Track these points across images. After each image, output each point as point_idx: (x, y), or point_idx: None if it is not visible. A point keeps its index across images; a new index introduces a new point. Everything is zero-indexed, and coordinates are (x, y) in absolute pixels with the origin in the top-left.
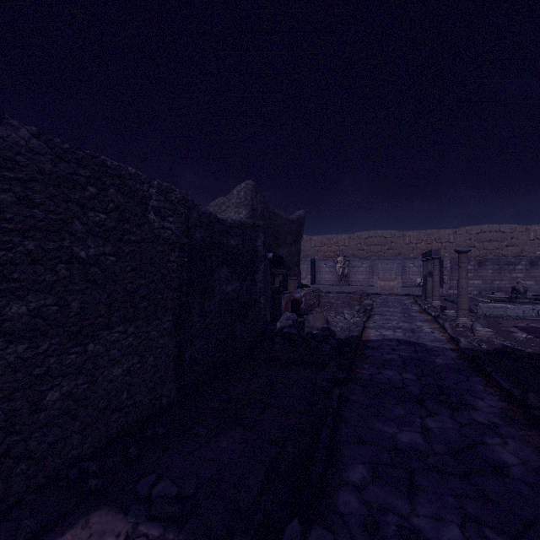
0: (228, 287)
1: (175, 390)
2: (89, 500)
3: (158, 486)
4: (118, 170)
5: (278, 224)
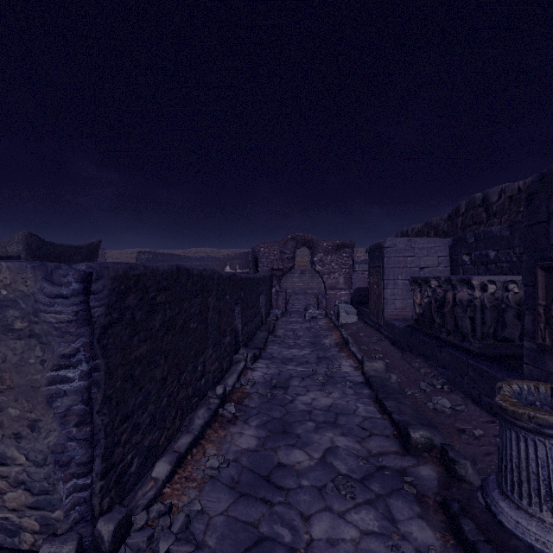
0: None
1: None
2: None
3: None
4: None
5: (59, 251)
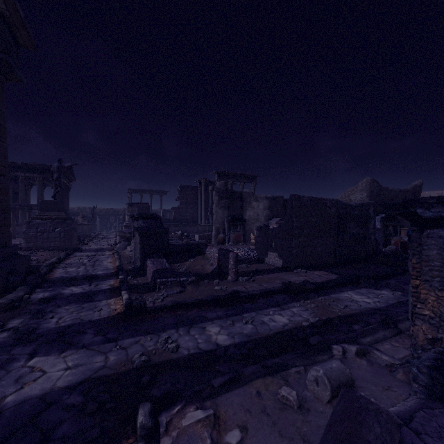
0: (353, 230)
1: (333, 261)
2: (318, 270)
3: (333, 270)
4: (320, 199)
5: (391, 196)
